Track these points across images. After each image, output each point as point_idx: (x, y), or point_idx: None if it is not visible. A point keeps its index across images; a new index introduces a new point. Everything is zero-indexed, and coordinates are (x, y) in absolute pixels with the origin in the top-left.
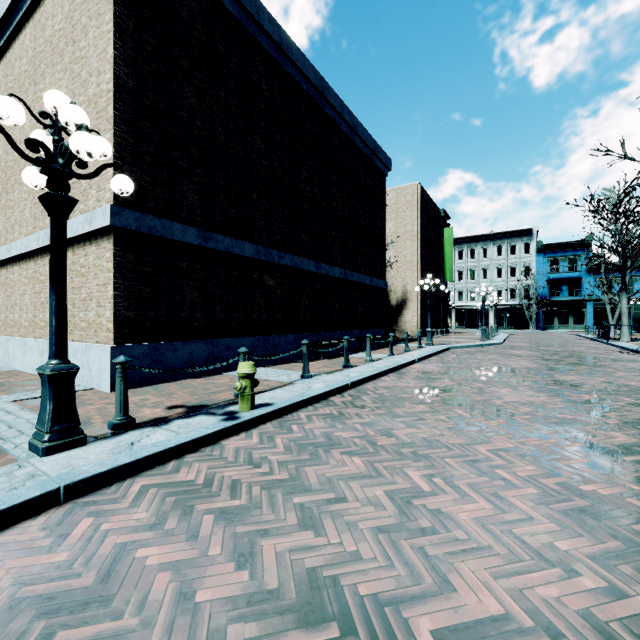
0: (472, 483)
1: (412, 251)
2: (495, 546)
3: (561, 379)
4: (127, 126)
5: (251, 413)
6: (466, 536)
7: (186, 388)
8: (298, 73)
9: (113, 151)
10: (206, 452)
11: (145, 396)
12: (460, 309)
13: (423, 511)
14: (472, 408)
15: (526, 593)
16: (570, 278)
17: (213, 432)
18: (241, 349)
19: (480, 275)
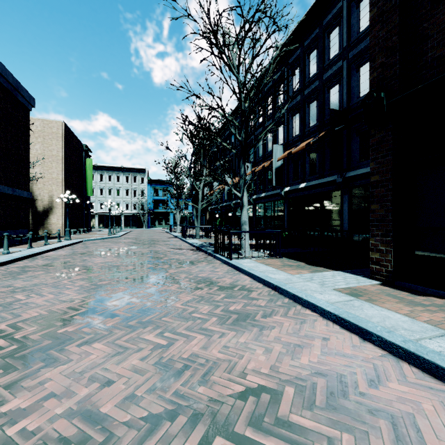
0: (51, 292)
1: (58, 171)
2: (48, 304)
3: (132, 251)
4: None
5: None
6: (36, 305)
7: None
8: None
9: None
10: None
11: None
12: (102, 215)
13: (18, 304)
14: (73, 268)
15: (52, 309)
16: (163, 200)
17: None
18: None
19: (115, 193)
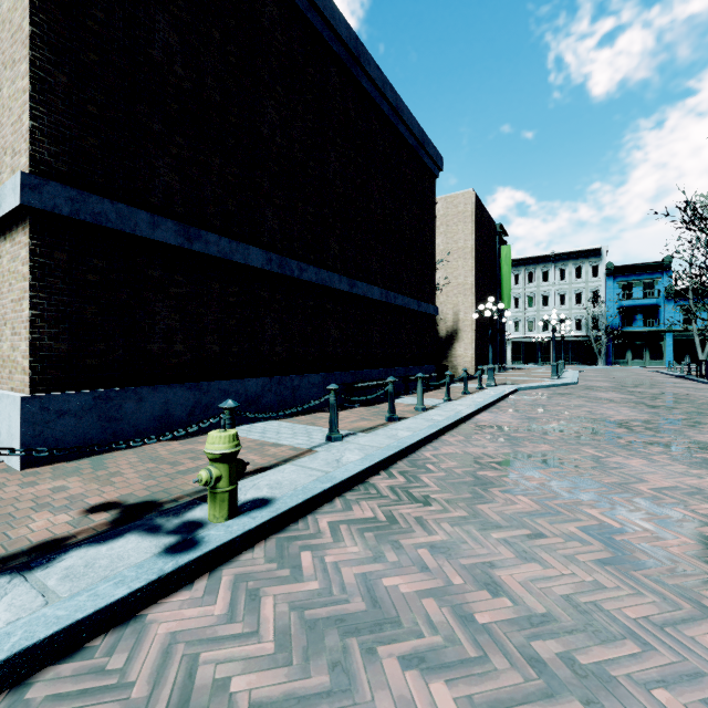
0: None
1: (465, 272)
2: None
3: (702, 440)
4: (55, 54)
5: (226, 528)
6: None
7: (147, 461)
8: (326, 27)
9: (29, 89)
10: (96, 656)
11: (70, 479)
12: (516, 341)
13: None
14: (611, 504)
15: None
16: (646, 305)
17: (127, 594)
18: (225, 403)
19: (540, 302)
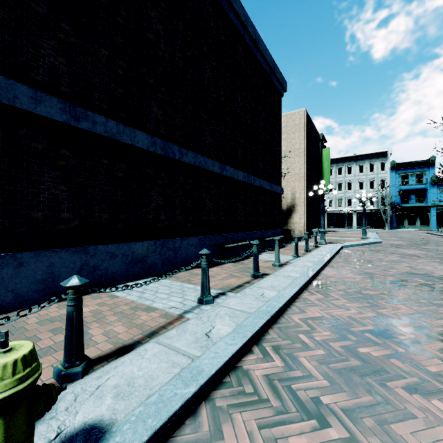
0: None
1: (300, 165)
2: None
3: None
4: None
5: None
6: None
7: None
8: None
9: None
10: None
11: None
12: (330, 213)
13: None
14: None
15: None
16: (417, 189)
17: None
18: (67, 281)
19: (346, 187)
